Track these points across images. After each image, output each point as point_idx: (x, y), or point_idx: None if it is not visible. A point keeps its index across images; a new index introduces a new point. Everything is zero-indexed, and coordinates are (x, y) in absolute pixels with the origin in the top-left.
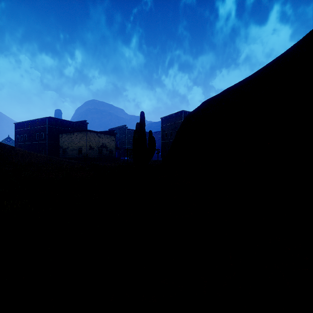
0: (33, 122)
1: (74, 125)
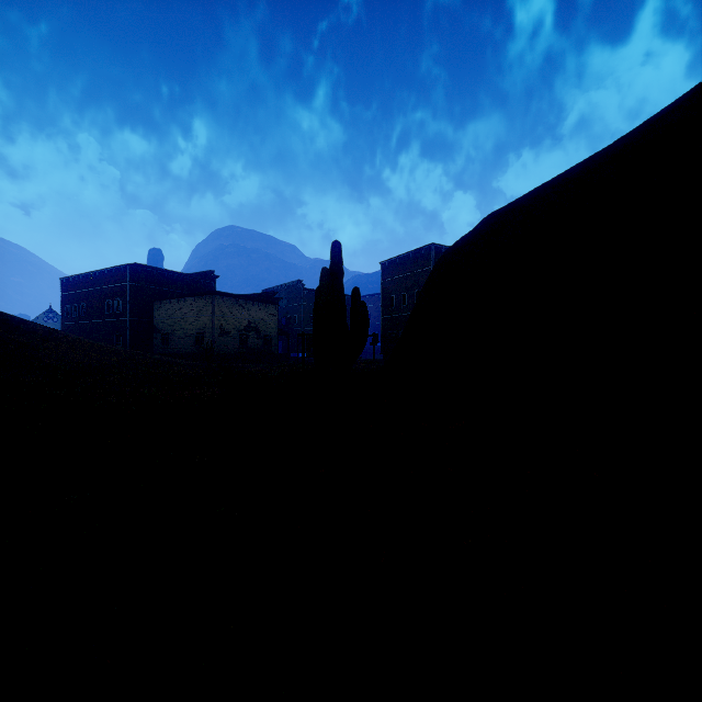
0: (99, 275)
1: (187, 282)
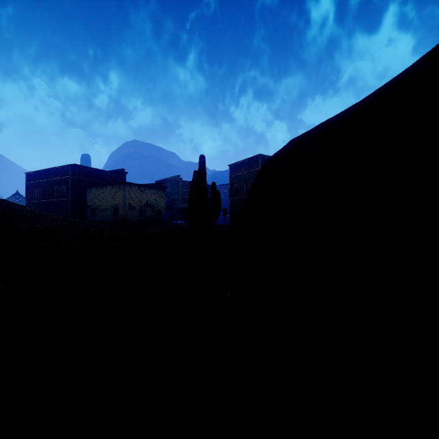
0: (51, 171)
1: (107, 176)
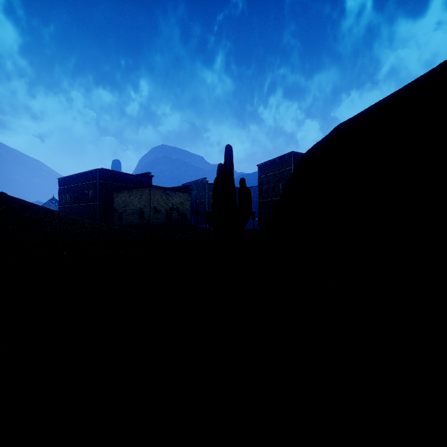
0: (81, 176)
1: (134, 180)
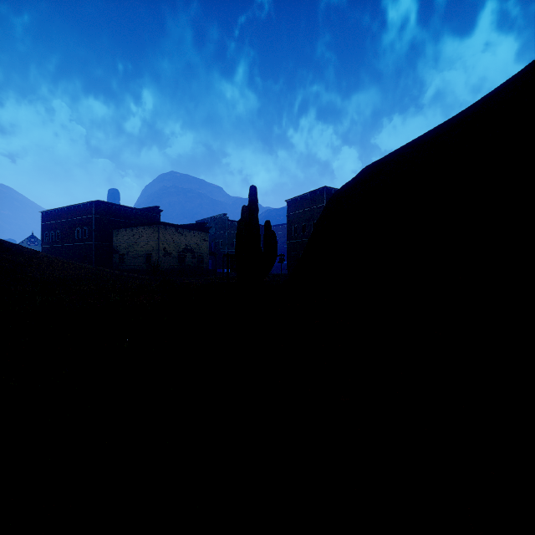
0: (71, 209)
1: (139, 215)
